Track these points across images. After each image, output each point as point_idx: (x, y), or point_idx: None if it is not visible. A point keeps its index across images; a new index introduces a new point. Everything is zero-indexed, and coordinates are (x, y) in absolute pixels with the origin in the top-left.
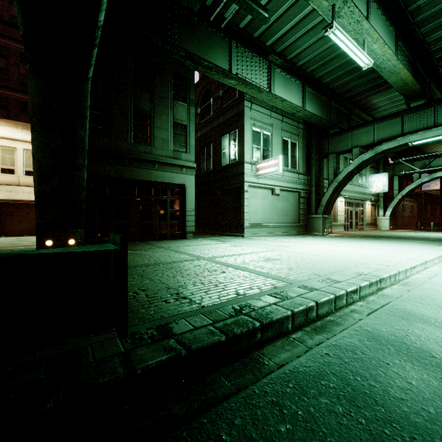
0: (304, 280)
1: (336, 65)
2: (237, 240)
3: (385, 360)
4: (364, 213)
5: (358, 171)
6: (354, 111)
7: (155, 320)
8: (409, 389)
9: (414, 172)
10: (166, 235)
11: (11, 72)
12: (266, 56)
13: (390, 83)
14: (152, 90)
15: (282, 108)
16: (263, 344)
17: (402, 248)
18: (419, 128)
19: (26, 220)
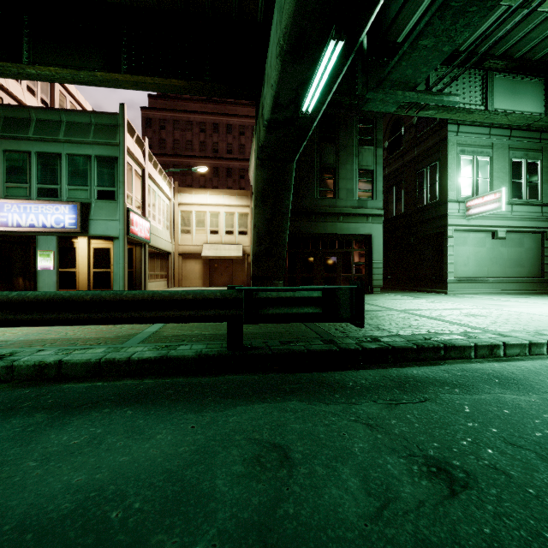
0: (503, 331)
1: None
2: (436, 297)
3: (543, 373)
4: None
5: None
6: None
7: (368, 336)
8: (547, 381)
9: None
10: None
11: (207, 143)
12: (480, 65)
13: None
14: (337, 141)
15: (507, 122)
16: (446, 359)
17: None
18: None
19: (226, 273)
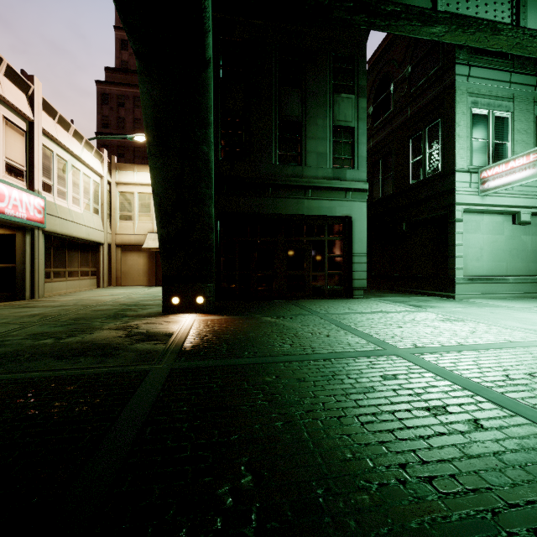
0: None
1: None
2: (445, 306)
3: None
4: None
5: None
6: None
7: None
8: None
9: None
10: (322, 292)
11: None
12: None
13: None
14: (304, 86)
15: None
16: None
17: None
18: None
19: None
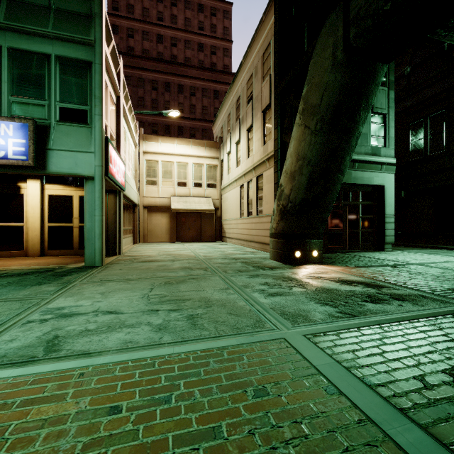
0: None
1: None
2: None
3: None
4: None
5: None
6: None
7: None
8: None
9: None
10: (356, 246)
11: (159, 100)
12: None
13: None
14: None
15: None
16: None
17: None
18: None
19: (193, 228)
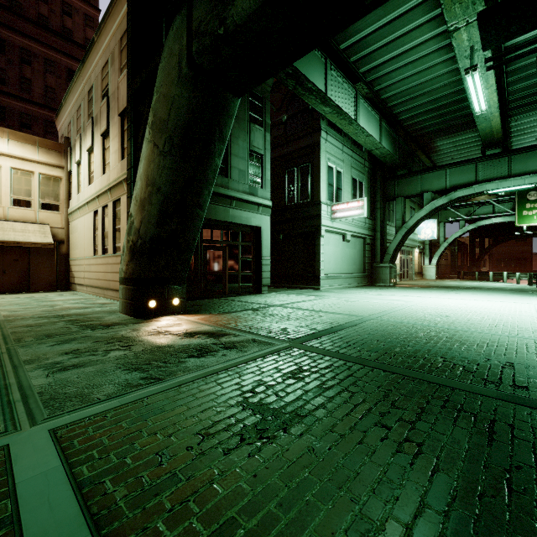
0: None
1: (419, 103)
2: (327, 294)
3: None
4: (414, 262)
5: (427, 217)
6: (416, 152)
7: None
8: None
9: (460, 219)
10: (237, 290)
11: None
12: (354, 84)
13: (478, 129)
14: None
15: (362, 143)
16: None
17: (515, 300)
18: (493, 176)
19: (13, 270)
